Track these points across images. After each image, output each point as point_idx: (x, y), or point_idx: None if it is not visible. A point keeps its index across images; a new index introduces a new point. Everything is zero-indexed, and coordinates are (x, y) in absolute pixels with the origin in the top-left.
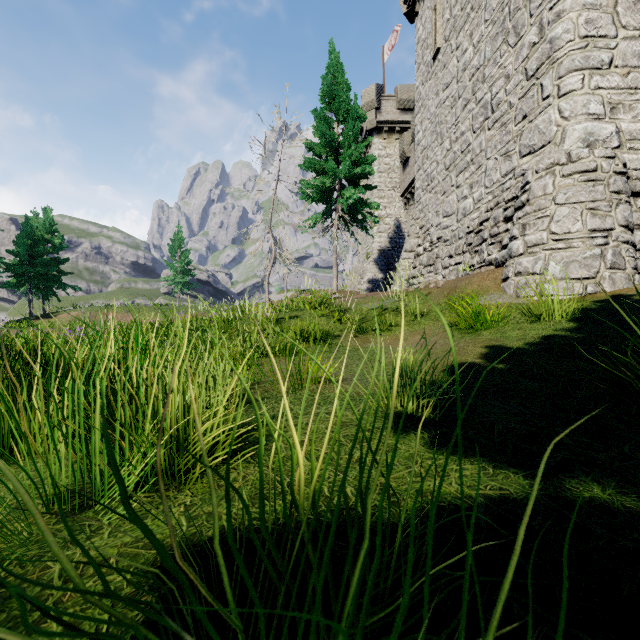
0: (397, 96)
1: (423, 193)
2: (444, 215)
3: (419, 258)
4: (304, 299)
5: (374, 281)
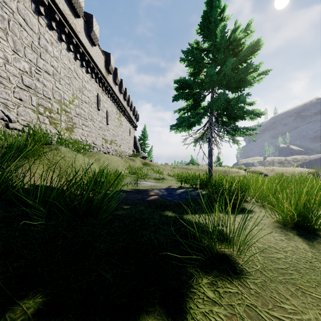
0: None
1: None
2: None
3: None
4: None
5: None
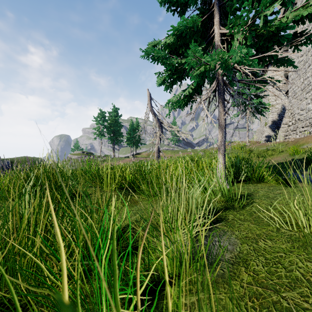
0: None
1: (292, 98)
2: (300, 109)
3: (289, 127)
4: (231, 146)
5: (269, 136)
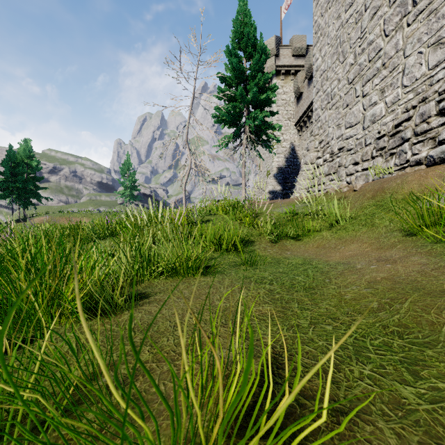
0: (292, 45)
1: (322, 111)
2: (347, 126)
3: (319, 169)
4: None
5: (274, 192)
